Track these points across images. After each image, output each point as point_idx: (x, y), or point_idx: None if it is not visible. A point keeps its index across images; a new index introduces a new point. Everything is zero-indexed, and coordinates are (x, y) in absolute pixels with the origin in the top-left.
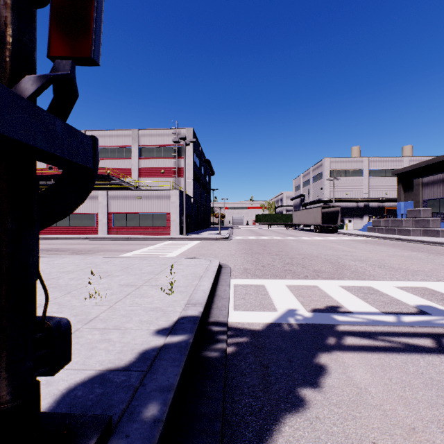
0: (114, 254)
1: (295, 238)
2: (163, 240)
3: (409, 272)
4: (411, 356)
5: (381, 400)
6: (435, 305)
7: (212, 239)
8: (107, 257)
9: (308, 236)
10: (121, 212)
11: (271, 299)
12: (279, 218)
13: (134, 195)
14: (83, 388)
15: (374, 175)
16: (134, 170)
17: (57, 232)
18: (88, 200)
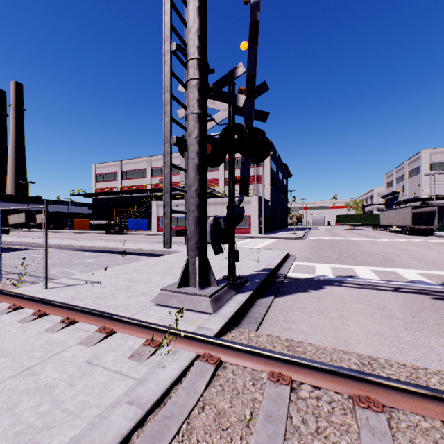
0: None
1: (372, 240)
2: (245, 238)
3: None
4: (371, 290)
5: (339, 294)
6: (427, 281)
7: (287, 238)
8: None
9: (389, 238)
10: (212, 215)
11: (315, 271)
12: (363, 218)
13: (223, 202)
14: None
15: None
16: (221, 180)
17: None
18: None
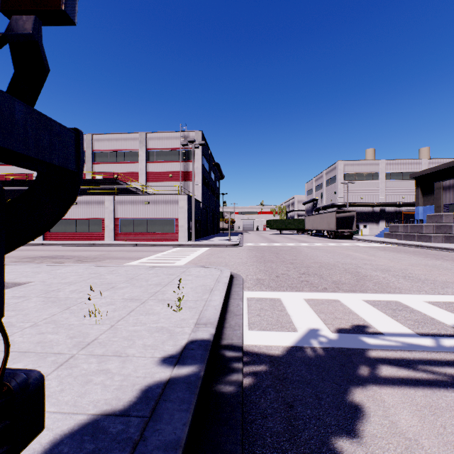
0: (120, 262)
1: (309, 245)
2: (171, 246)
3: (438, 284)
4: None
5: None
6: None
7: (222, 246)
8: (112, 266)
9: (322, 243)
10: (128, 218)
11: (289, 316)
12: (290, 223)
13: (142, 200)
14: (70, 442)
15: (390, 179)
16: (142, 174)
17: (64, 238)
18: (95, 205)
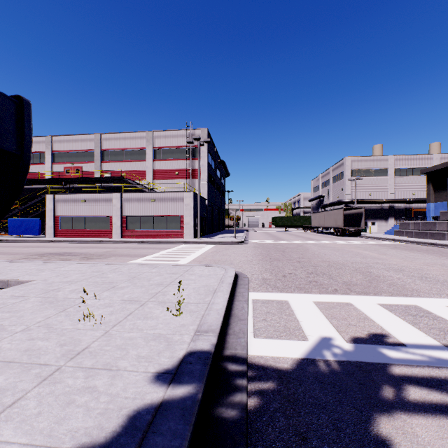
0: (124, 260)
1: (316, 243)
2: (176, 244)
3: None
4: None
5: None
6: None
7: (227, 243)
8: (115, 264)
9: (329, 240)
10: (134, 215)
11: (298, 321)
12: (296, 220)
13: (148, 198)
14: None
15: (400, 175)
16: (149, 172)
17: (73, 235)
18: (103, 202)
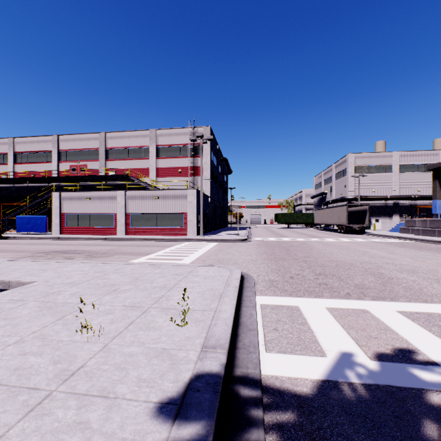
0: (128, 258)
1: (320, 240)
2: (180, 241)
3: None
4: None
5: None
6: None
7: (230, 241)
8: (118, 264)
9: (333, 238)
10: (138, 212)
11: (313, 332)
12: (299, 217)
13: (152, 196)
14: None
15: (405, 171)
16: (152, 170)
17: (79, 232)
18: (107, 200)
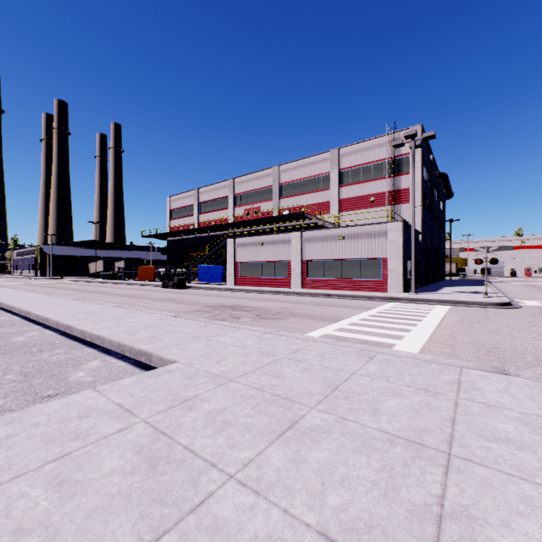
0: (308, 326)
1: None
2: (378, 300)
3: None
4: None
5: None
6: None
7: (474, 304)
8: (296, 338)
9: None
10: (317, 259)
11: None
12: None
13: (334, 235)
14: None
15: None
16: (333, 203)
17: (251, 283)
18: (280, 245)
